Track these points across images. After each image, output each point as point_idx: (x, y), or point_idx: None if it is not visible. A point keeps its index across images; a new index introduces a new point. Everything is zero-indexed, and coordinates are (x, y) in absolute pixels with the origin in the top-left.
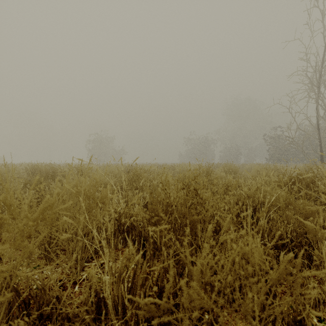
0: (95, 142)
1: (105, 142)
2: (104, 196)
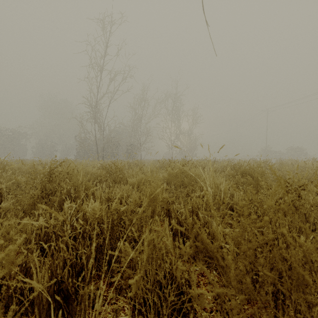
0: None
1: None
2: None
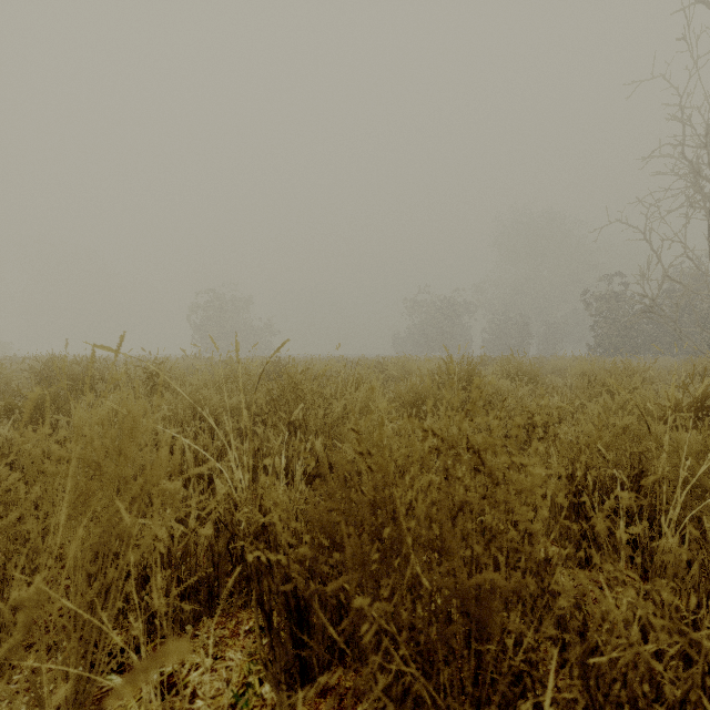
0: (209, 310)
1: (230, 309)
2: (150, 479)
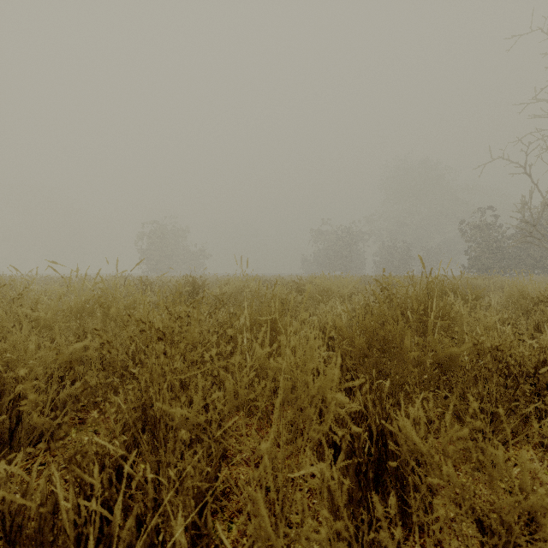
0: (153, 238)
1: (171, 237)
2: None
